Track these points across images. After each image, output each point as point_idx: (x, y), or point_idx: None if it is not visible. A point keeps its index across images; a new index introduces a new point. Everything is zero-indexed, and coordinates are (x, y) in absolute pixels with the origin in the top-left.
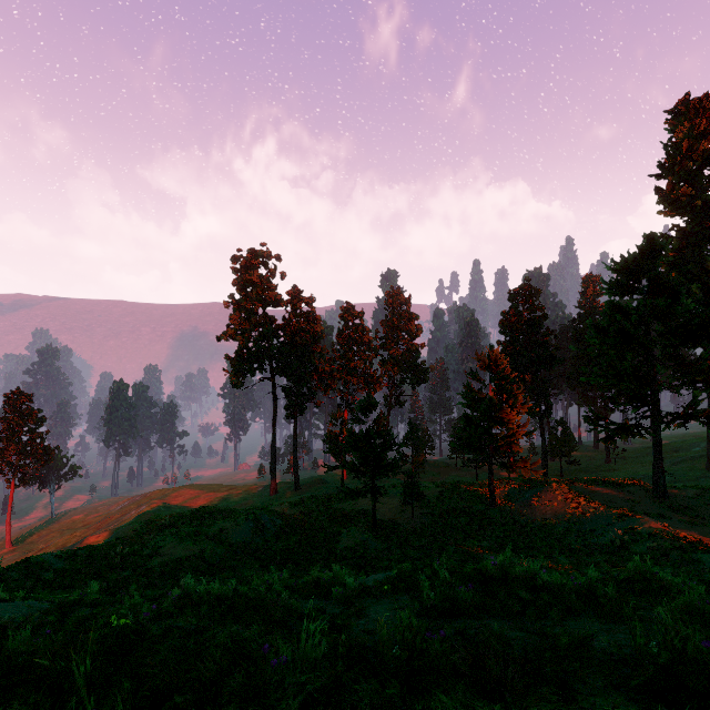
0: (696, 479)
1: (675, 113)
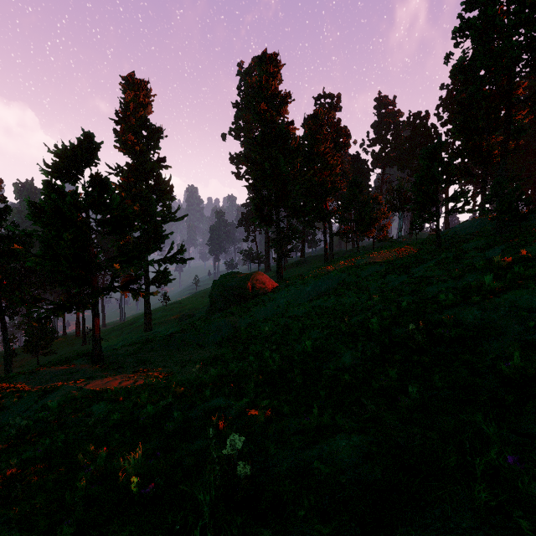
0: (137, 340)
1: (126, 81)
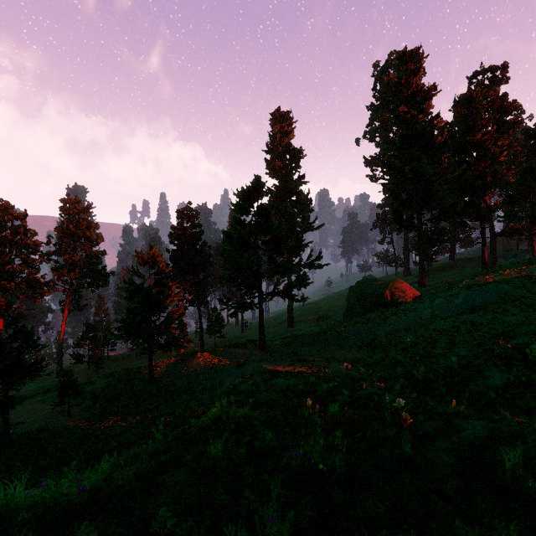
0: (283, 334)
1: (274, 116)
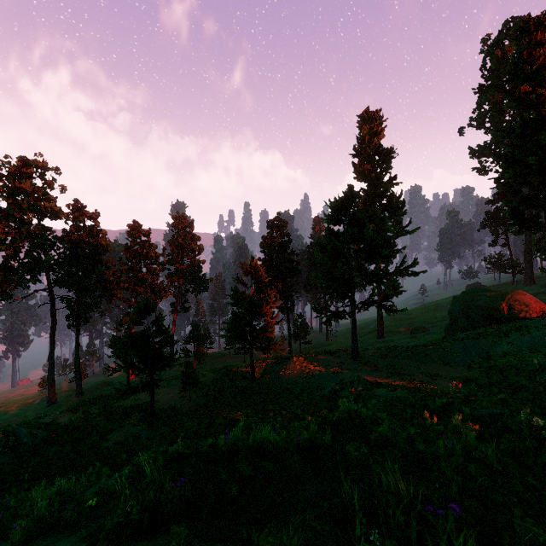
0: (372, 344)
1: (362, 118)
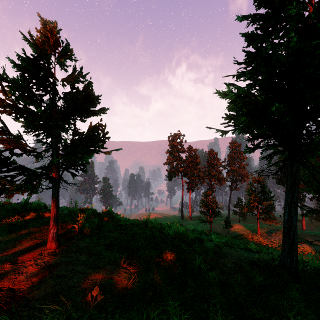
0: None
1: None
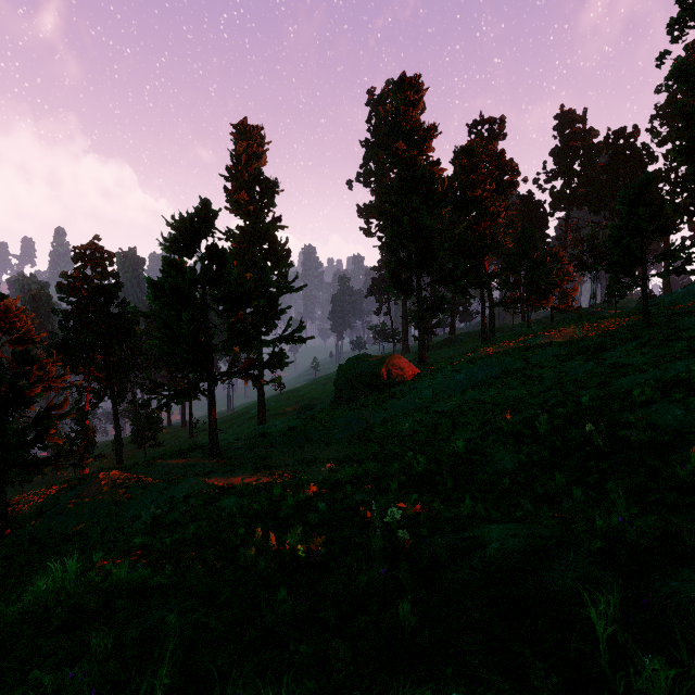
0: (250, 434)
1: (238, 130)
